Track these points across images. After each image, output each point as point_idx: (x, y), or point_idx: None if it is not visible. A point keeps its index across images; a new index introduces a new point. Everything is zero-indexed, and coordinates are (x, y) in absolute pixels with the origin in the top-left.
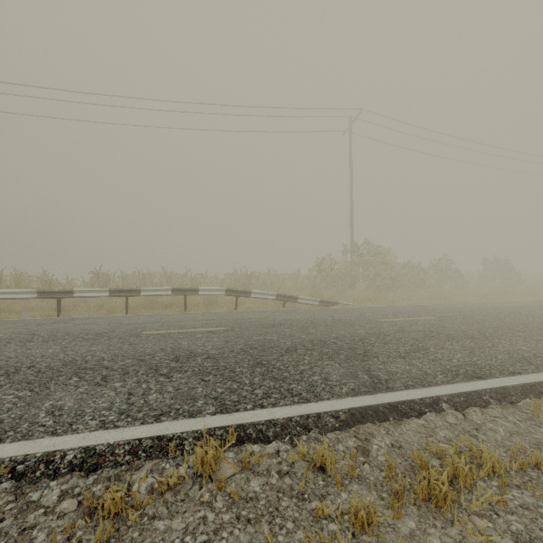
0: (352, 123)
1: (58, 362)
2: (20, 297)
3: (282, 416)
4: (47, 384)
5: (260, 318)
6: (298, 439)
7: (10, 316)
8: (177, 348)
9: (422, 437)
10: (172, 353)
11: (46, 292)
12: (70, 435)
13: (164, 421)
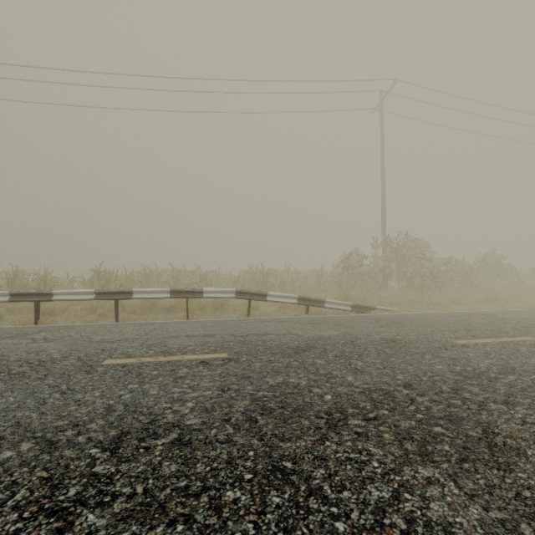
0: (384, 98)
1: None
2: None
3: None
4: None
5: (279, 334)
6: None
7: None
8: (134, 406)
9: None
10: (118, 422)
11: (20, 294)
12: None
13: None
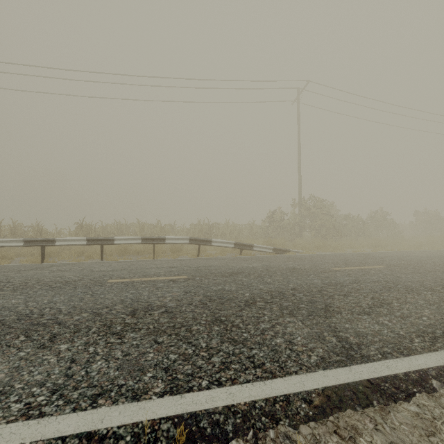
0: (300, 93)
1: (13, 316)
2: (9, 245)
3: (244, 399)
4: None
5: (220, 266)
6: (264, 438)
7: (2, 261)
8: (137, 299)
9: (423, 436)
10: (130, 305)
11: (31, 241)
12: None
13: (100, 406)
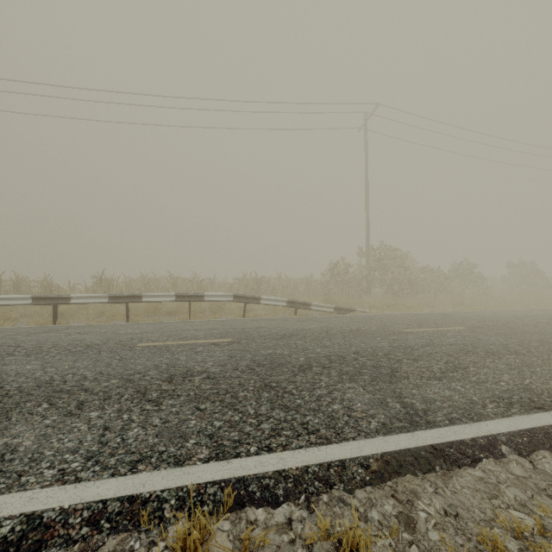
0: (368, 119)
1: (31, 382)
2: (14, 303)
3: (296, 464)
4: (10, 413)
5: (270, 327)
6: (316, 501)
7: (5, 323)
8: (173, 364)
9: (484, 499)
10: (166, 371)
11: (41, 298)
12: (14, 494)
13: (141, 471)
